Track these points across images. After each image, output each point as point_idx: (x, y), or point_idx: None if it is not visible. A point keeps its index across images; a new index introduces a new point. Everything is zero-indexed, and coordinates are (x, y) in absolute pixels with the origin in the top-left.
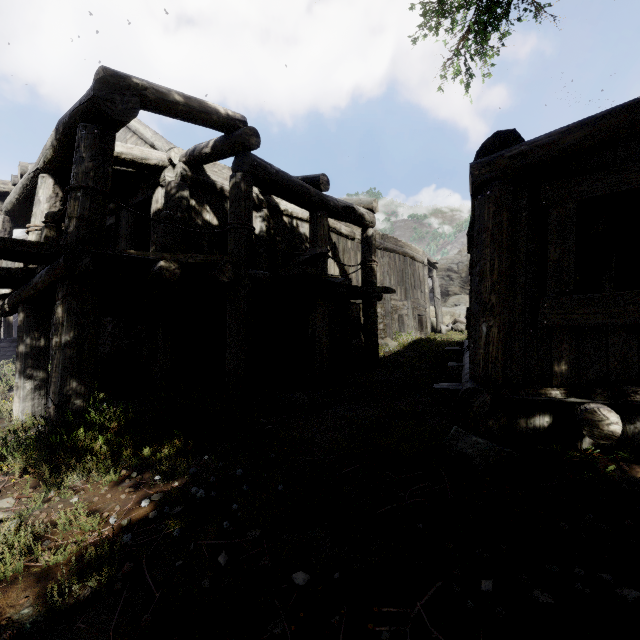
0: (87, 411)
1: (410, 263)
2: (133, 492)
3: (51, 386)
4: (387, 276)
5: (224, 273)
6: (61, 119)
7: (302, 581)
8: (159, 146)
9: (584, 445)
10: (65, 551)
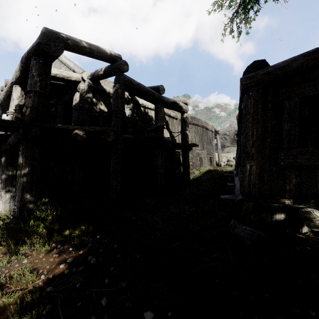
0: (35, 210)
1: (205, 131)
2: (57, 257)
3: (16, 197)
4: (194, 138)
5: (109, 136)
6: (23, 55)
7: (149, 317)
8: (77, 71)
9: (303, 230)
10: (15, 295)
